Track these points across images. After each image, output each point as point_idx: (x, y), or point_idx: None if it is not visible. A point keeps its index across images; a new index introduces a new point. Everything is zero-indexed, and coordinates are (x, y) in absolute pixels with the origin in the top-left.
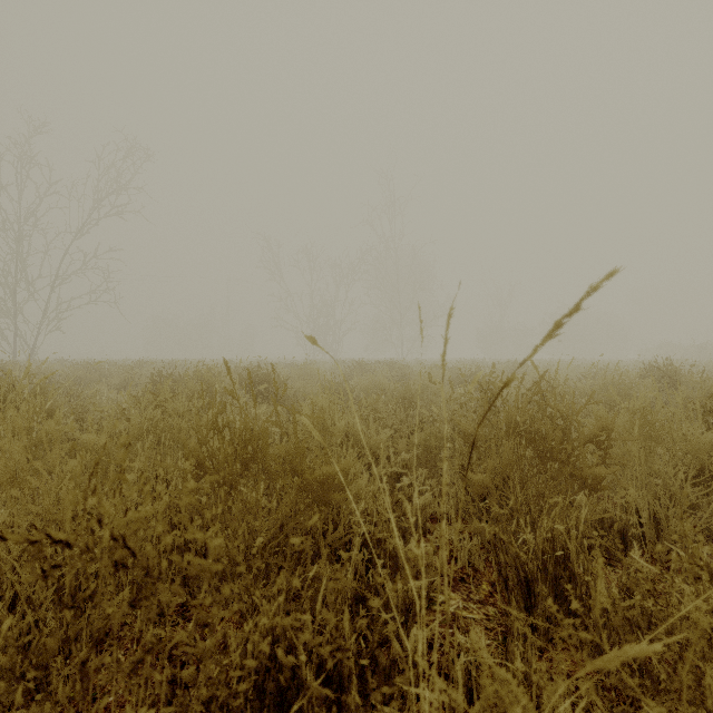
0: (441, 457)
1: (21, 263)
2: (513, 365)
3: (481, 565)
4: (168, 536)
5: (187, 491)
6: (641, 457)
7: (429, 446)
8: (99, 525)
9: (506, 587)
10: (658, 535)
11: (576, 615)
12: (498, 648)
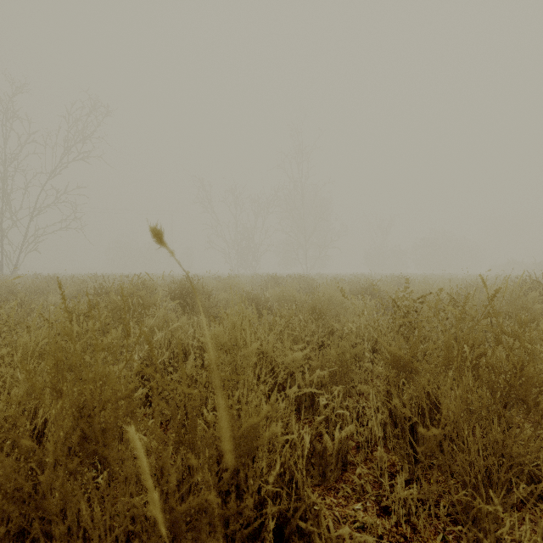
0: (354, 370)
1: (6, 197)
2: (398, 279)
3: (420, 523)
4: None
5: None
6: None
7: (343, 361)
8: None
9: None
10: None
11: None
12: None
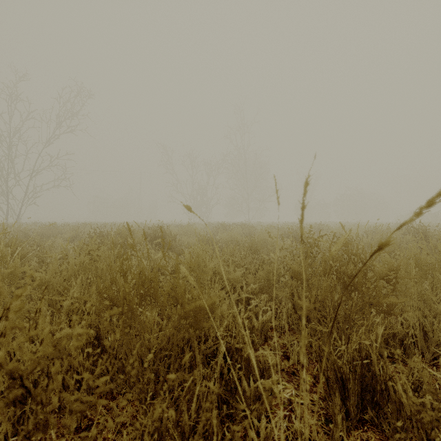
0: (276, 286)
1: (11, 162)
2: (319, 226)
3: (306, 363)
4: (59, 376)
5: (76, 337)
6: (414, 289)
7: (268, 279)
8: (1, 365)
9: (327, 384)
10: (425, 341)
11: (377, 403)
12: (322, 427)
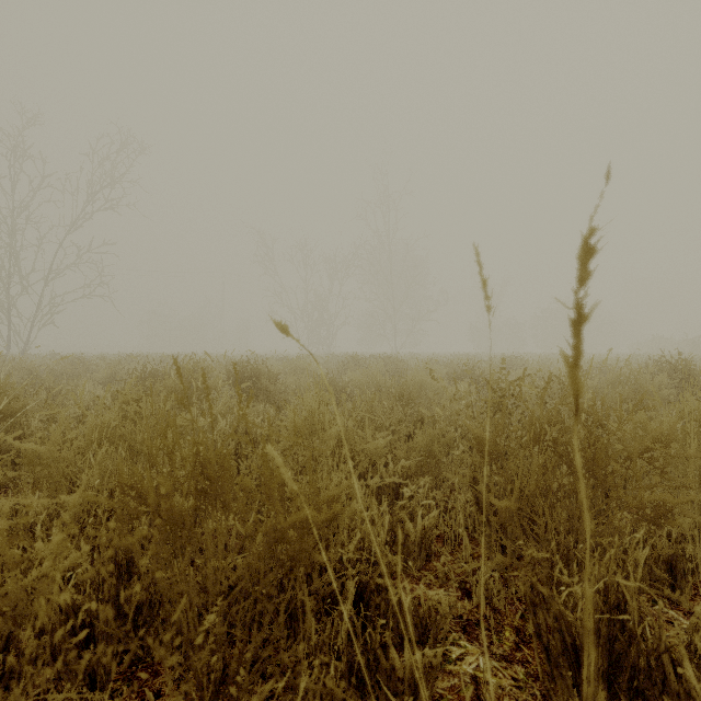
0: (444, 462)
1: (14, 257)
2: (509, 360)
3: (501, 603)
4: None
5: None
6: (692, 472)
7: (432, 451)
8: None
9: (548, 657)
10: None
11: (639, 692)
12: None
